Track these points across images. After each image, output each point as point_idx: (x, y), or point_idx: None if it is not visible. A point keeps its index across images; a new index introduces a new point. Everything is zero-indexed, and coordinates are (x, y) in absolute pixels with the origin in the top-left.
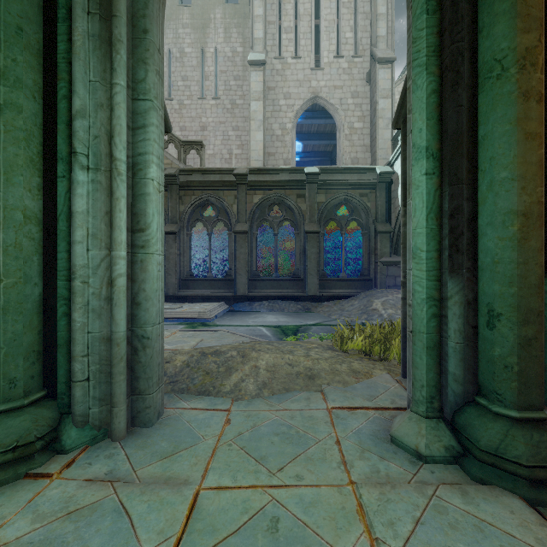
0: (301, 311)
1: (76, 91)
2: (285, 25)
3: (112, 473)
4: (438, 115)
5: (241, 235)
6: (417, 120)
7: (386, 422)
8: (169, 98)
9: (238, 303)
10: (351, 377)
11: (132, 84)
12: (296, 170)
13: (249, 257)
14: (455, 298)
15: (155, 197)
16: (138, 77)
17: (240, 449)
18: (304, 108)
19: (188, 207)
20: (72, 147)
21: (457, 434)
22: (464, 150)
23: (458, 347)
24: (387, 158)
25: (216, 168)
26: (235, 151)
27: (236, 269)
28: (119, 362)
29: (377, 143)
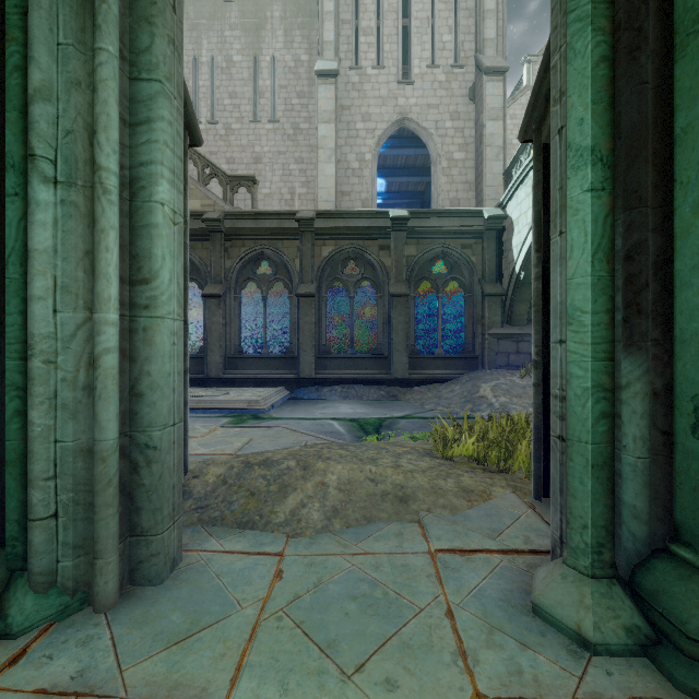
0: (384, 399)
1: (34, 58)
2: (364, 24)
3: (83, 675)
4: (611, 97)
5: (306, 299)
6: (575, 106)
7: (521, 576)
8: (213, 121)
9: (301, 389)
10: (461, 499)
11: (131, 55)
12: (378, 214)
13: (316, 328)
14: (636, 387)
15: (166, 230)
16: (140, 45)
17: (296, 628)
18: (389, 133)
19: (236, 262)
20: (28, 147)
21: (642, 605)
22: (649, 154)
23: (640, 464)
24: (497, 198)
25: (273, 211)
26: (298, 190)
27: (299, 344)
28: (105, 488)
29: (484, 178)
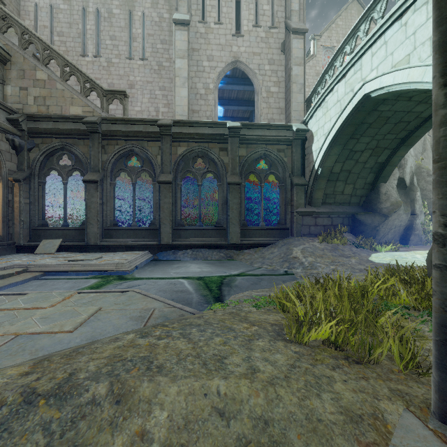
0: (224, 259)
1: None
2: None
3: None
4: None
5: (165, 185)
6: None
7: None
8: (97, 55)
9: (162, 252)
10: (356, 444)
11: None
12: (218, 124)
13: (173, 207)
14: None
15: None
16: None
17: None
18: (226, 70)
19: (111, 156)
20: None
21: None
22: None
23: None
24: (300, 119)
25: (140, 119)
26: (162, 109)
27: (160, 219)
28: None
29: (291, 105)
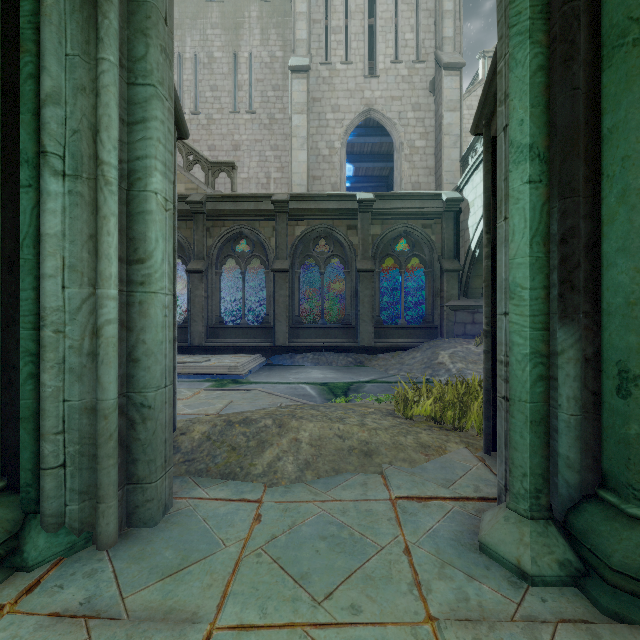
0: (352, 365)
1: (46, 68)
2: (334, 24)
3: (90, 601)
4: (547, 101)
5: (280, 274)
6: (516, 109)
7: (471, 519)
8: (195, 112)
9: (276, 356)
10: (420, 453)
11: (128, 63)
12: (346, 196)
13: (290, 301)
14: (569, 353)
15: (159, 216)
16: (136, 54)
17: (273, 563)
18: (356, 123)
19: (217, 240)
20: (40, 145)
21: (574, 543)
22: (581, 150)
23: (573, 421)
24: (455, 182)
25: (251, 194)
26: (274, 175)
27: (274, 315)
28: (107, 441)
29: (443, 164)
